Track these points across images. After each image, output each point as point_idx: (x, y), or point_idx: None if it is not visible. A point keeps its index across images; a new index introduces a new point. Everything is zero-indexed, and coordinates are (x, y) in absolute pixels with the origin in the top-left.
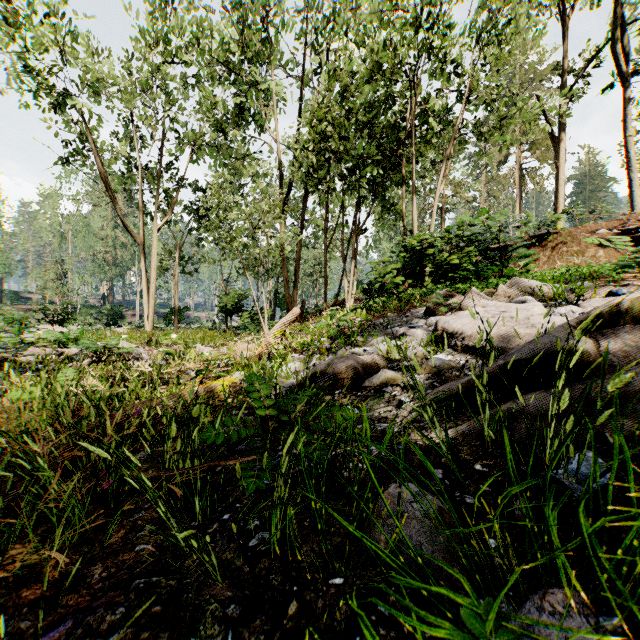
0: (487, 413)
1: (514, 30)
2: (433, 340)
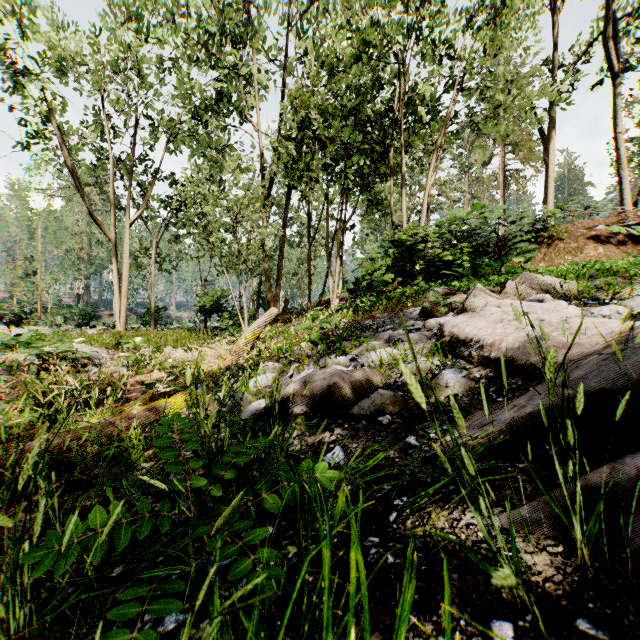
0: (579, 498)
1: (510, 11)
2: (440, 349)
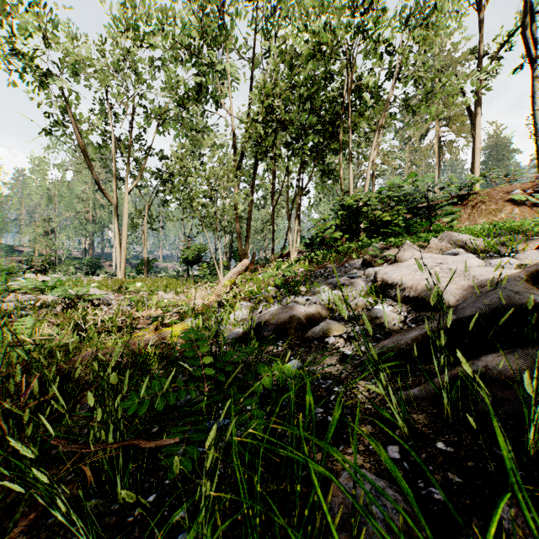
0: (446, 378)
1: (439, 14)
2: (373, 291)
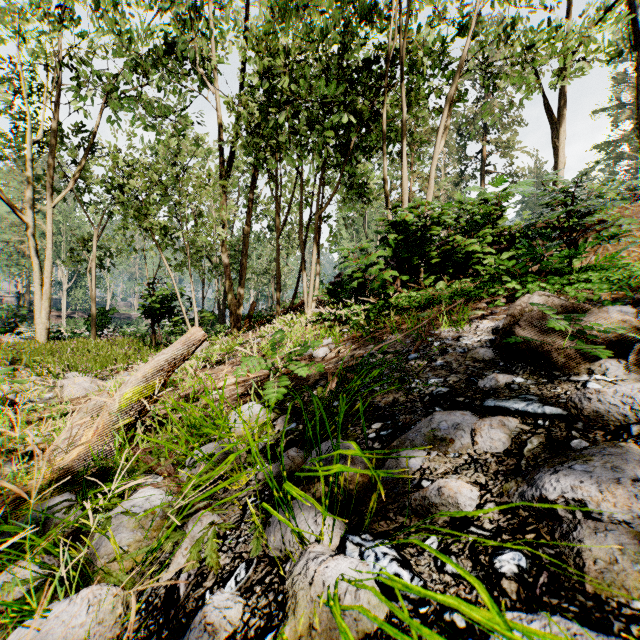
0: None
1: None
2: None
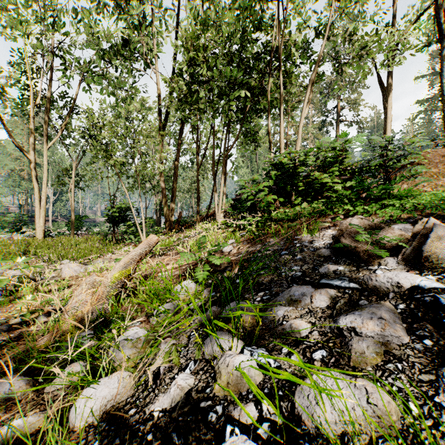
0: None
1: None
2: None
